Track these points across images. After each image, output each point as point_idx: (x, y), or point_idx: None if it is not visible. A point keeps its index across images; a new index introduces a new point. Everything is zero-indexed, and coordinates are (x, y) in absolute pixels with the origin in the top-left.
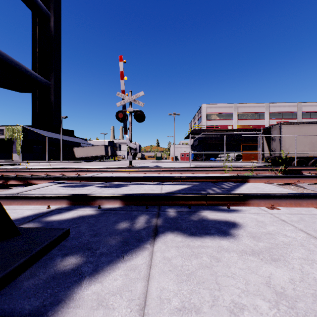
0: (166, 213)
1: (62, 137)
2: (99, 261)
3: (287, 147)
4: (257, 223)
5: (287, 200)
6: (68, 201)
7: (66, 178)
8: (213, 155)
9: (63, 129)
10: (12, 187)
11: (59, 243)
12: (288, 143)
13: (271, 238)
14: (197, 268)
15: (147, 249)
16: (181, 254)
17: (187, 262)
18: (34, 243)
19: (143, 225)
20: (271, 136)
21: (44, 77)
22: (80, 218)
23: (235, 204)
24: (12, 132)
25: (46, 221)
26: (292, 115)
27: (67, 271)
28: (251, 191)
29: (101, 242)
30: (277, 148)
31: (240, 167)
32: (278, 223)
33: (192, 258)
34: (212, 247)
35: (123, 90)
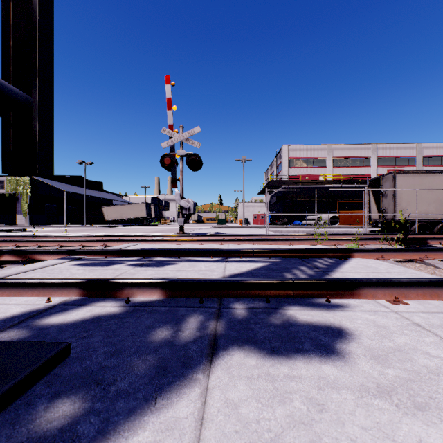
0: (231, 311)
1: (86, 192)
2: (112, 409)
3: (403, 206)
4: (377, 329)
5: (417, 290)
6: (80, 290)
7: (85, 251)
8: (298, 217)
9: (87, 180)
10: (6, 266)
11: (50, 371)
12: (405, 200)
13: (405, 360)
14: (285, 426)
15: (198, 383)
16: (256, 395)
17: (267, 412)
18: (2, 374)
19: (194, 334)
20: (380, 191)
21: (22, 89)
22: (94, 320)
23: (337, 295)
24: (16, 184)
25: (39, 326)
26: (409, 160)
27: (50, 433)
28: (359, 272)
29: (122, 368)
30: (389, 208)
31: (339, 235)
32: (410, 330)
33: (276, 404)
34: (309, 379)
35: (170, 125)
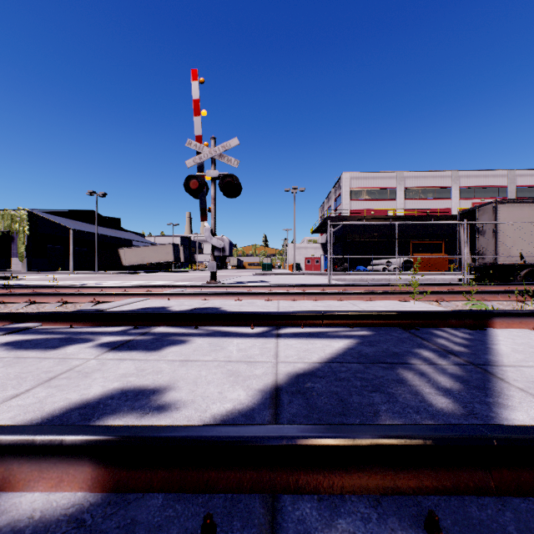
0: None
1: (99, 230)
2: None
3: (508, 247)
4: None
5: None
6: None
7: (39, 316)
8: (361, 262)
9: (101, 215)
10: None
11: None
12: (510, 238)
13: None
14: None
15: None
16: None
17: None
18: None
19: None
20: (476, 227)
21: None
22: None
23: None
24: (10, 220)
25: None
26: (499, 191)
27: None
28: None
29: None
30: (488, 249)
31: (432, 285)
32: None
33: None
34: None
35: (198, 137)
